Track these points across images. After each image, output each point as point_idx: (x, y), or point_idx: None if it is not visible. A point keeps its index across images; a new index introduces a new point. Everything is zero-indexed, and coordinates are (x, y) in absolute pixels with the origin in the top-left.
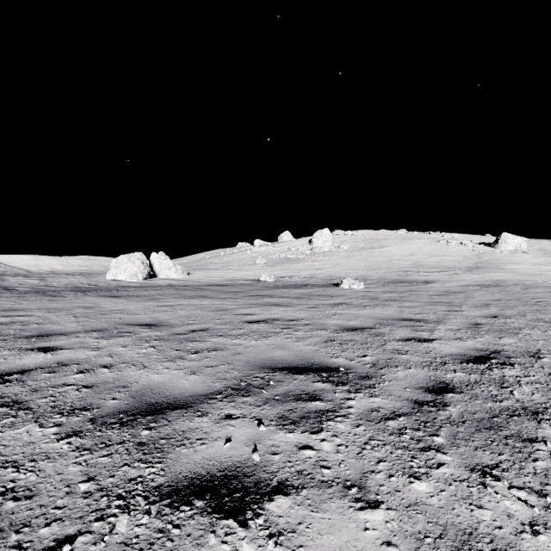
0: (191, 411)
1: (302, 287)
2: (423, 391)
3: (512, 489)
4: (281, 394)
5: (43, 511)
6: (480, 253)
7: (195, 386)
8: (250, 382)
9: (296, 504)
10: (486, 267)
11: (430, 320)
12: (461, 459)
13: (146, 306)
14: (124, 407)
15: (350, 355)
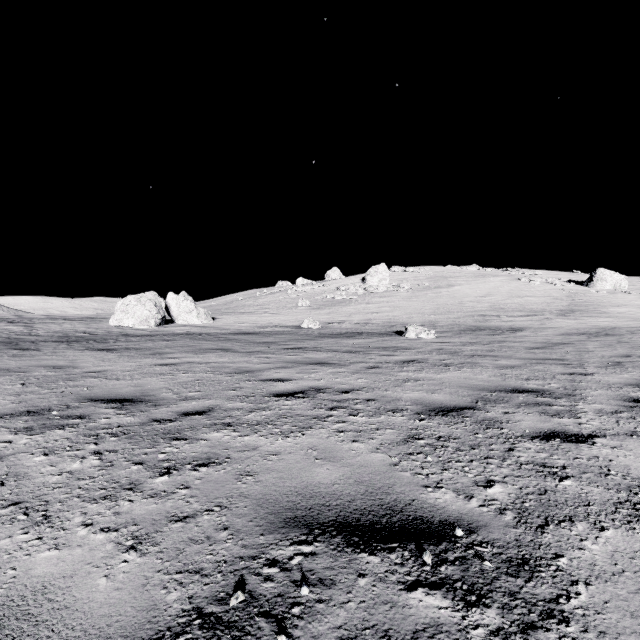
0: None
1: (355, 335)
2: None
3: None
4: None
5: None
6: (572, 293)
7: (117, 604)
8: (255, 587)
9: None
10: (583, 310)
11: (556, 392)
12: None
13: (140, 364)
14: None
15: (461, 479)
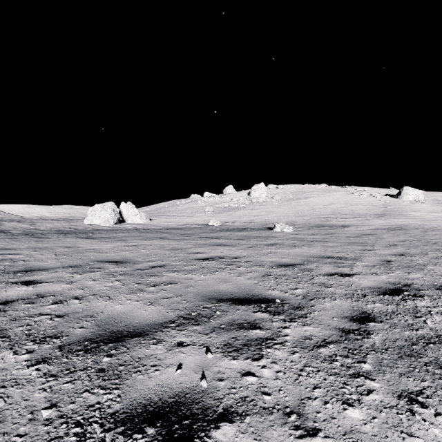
0: (148, 338)
1: (243, 230)
2: (348, 320)
3: (438, 416)
4: (226, 323)
5: (5, 439)
6: (386, 203)
7: (152, 315)
8: (200, 312)
9: (240, 432)
10: (392, 214)
11: (348, 258)
12: (388, 385)
13: (115, 245)
14: (89, 335)
15: (284, 287)
